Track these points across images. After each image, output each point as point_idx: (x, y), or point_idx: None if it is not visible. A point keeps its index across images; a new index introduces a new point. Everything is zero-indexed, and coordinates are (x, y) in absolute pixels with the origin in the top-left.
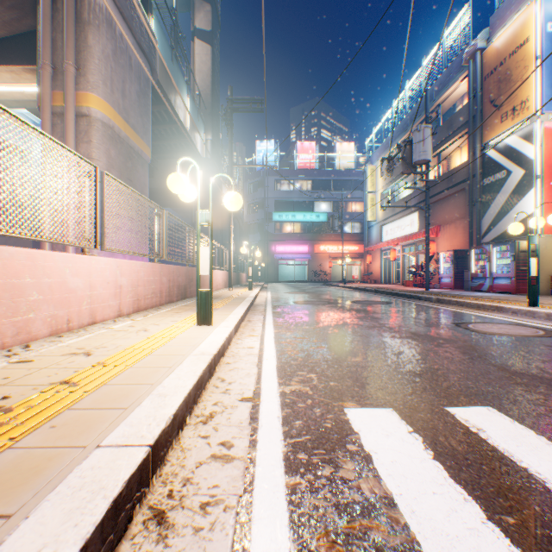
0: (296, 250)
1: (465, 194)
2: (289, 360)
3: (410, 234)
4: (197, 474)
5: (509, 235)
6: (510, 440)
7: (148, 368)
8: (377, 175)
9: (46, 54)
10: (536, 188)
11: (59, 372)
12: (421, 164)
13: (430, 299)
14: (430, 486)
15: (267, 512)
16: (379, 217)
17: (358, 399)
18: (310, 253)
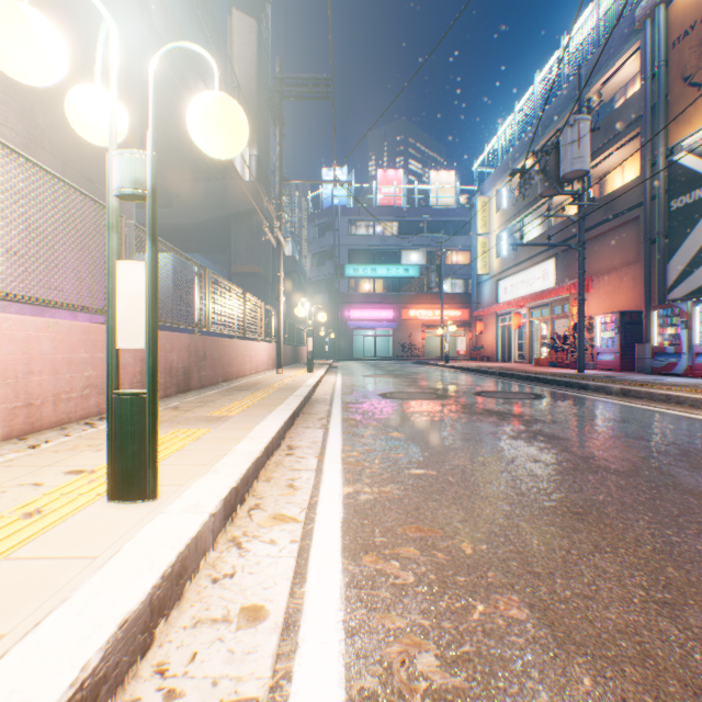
0: (377, 316)
1: (634, 227)
2: None
3: (545, 290)
4: None
5: None
6: None
7: None
8: (491, 210)
9: None
10: None
11: None
12: (572, 178)
13: (608, 390)
14: None
15: None
16: (495, 269)
17: None
18: (397, 320)
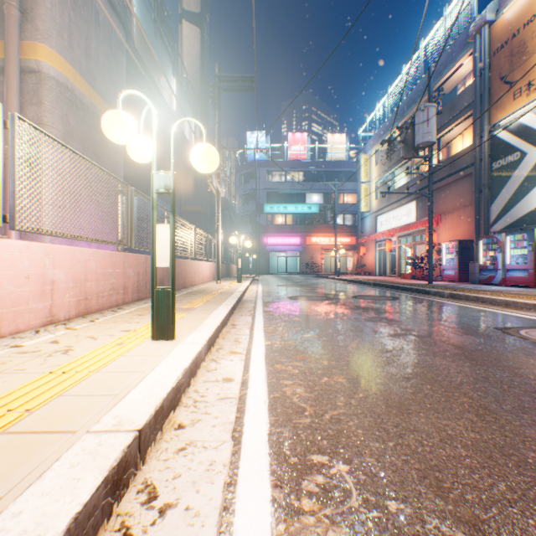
0: (287, 242)
1: (469, 180)
2: (290, 416)
3: (408, 224)
4: None
5: (523, 223)
6: None
7: None
8: (371, 165)
9: None
10: None
11: None
12: (424, 147)
13: (442, 294)
14: None
15: None
16: (374, 208)
17: None
18: (302, 244)
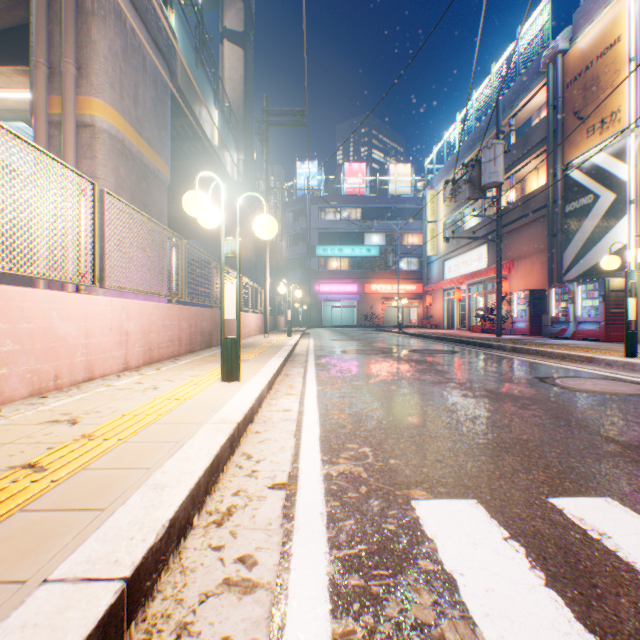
0: (343, 290)
1: (543, 223)
2: (336, 428)
3: (478, 270)
4: (200, 616)
5: (596, 272)
6: None
7: (148, 443)
8: (438, 202)
9: (40, 51)
10: (629, 215)
11: (26, 449)
12: (491, 187)
13: (504, 348)
14: (551, 638)
15: None
16: (441, 251)
17: (429, 486)
18: (360, 293)
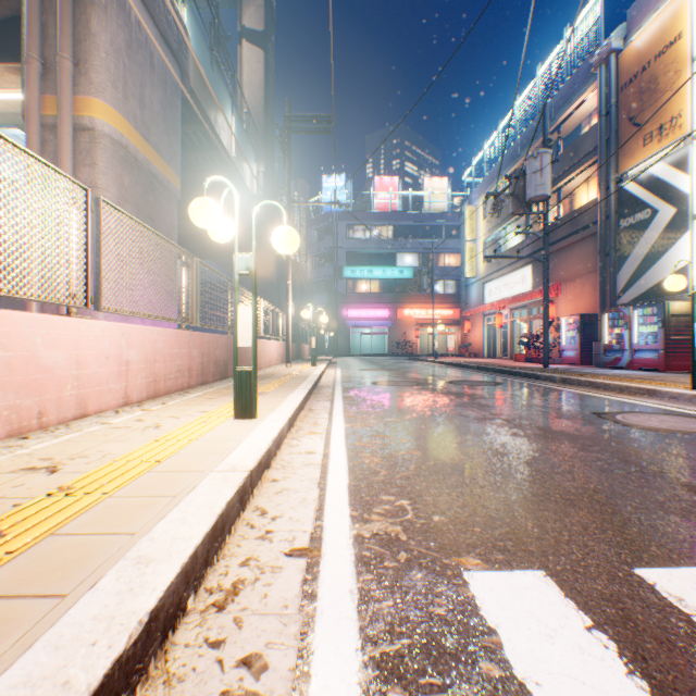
0: (373, 315)
1: (594, 241)
2: (367, 475)
3: (522, 293)
4: None
5: (654, 295)
6: None
7: (138, 499)
8: (477, 218)
9: (32, 44)
10: (691, 231)
11: None
12: (537, 201)
13: (553, 379)
14: None
15: None
16: (481, 273)
17: (483, 552)
18: (392, 318)
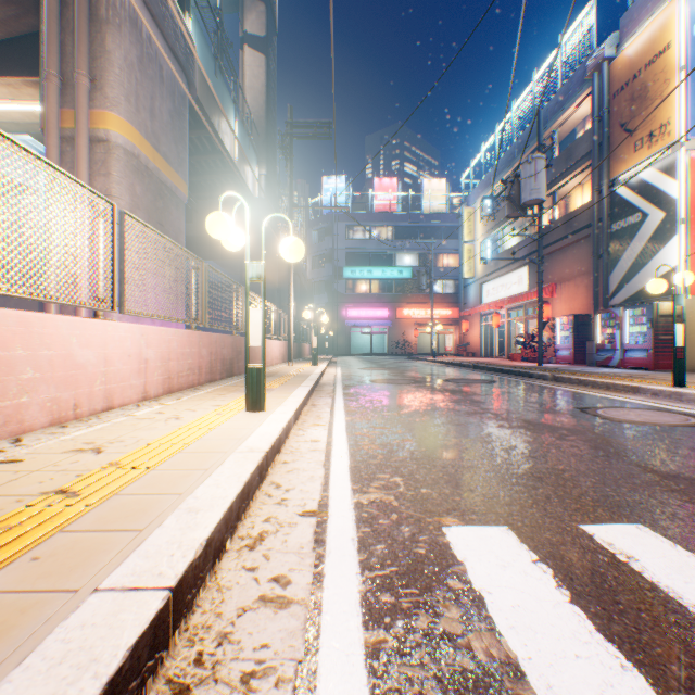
0: (373, 315)
1: (588, 243)
2: (366, 459)
3: (518, 294)
4: (239, 627)
5: (645, 296)
6: (674, 573)
7: (177, 471)
8: (475, 220)
9: (51, 61)
10: (679, 235)
11: (55, 476)
12: (532, 205)
13: (545, 377)
14: (571, 646)
15: (339, 688)
16: (479, 273)
17: (460, 513)
18: (391, 318)
